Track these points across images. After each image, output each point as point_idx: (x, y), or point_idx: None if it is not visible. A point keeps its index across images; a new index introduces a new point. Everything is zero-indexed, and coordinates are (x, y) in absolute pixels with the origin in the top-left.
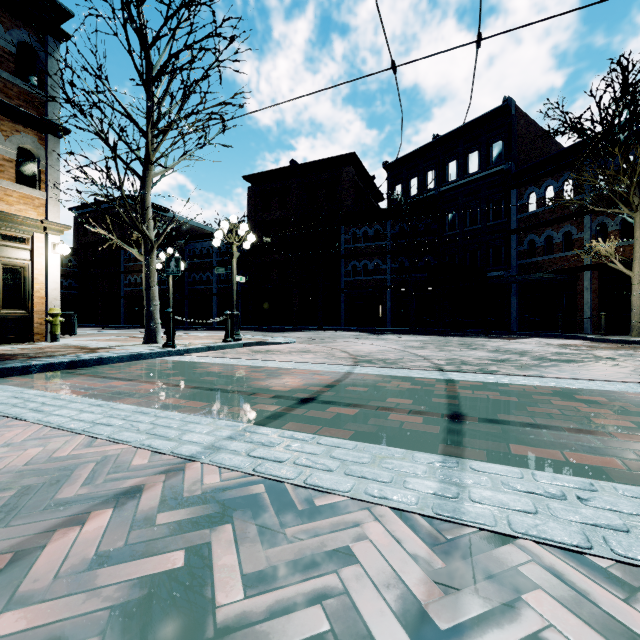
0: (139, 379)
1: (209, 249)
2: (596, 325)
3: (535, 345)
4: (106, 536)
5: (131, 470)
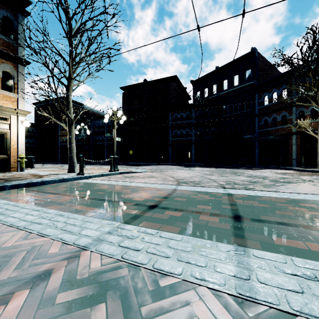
0: (62, 193)
1: (103, 124)
2: (298, 162)
3: (269, 173)
4: (20, 314)
5: (47, 257)
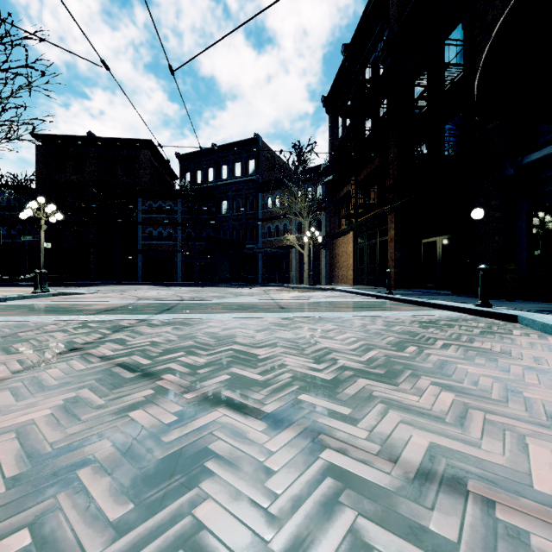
0: None
1: None
2: (297, 279)
3: (253, 290)
4: (58, 326)
5: (48, 323)
